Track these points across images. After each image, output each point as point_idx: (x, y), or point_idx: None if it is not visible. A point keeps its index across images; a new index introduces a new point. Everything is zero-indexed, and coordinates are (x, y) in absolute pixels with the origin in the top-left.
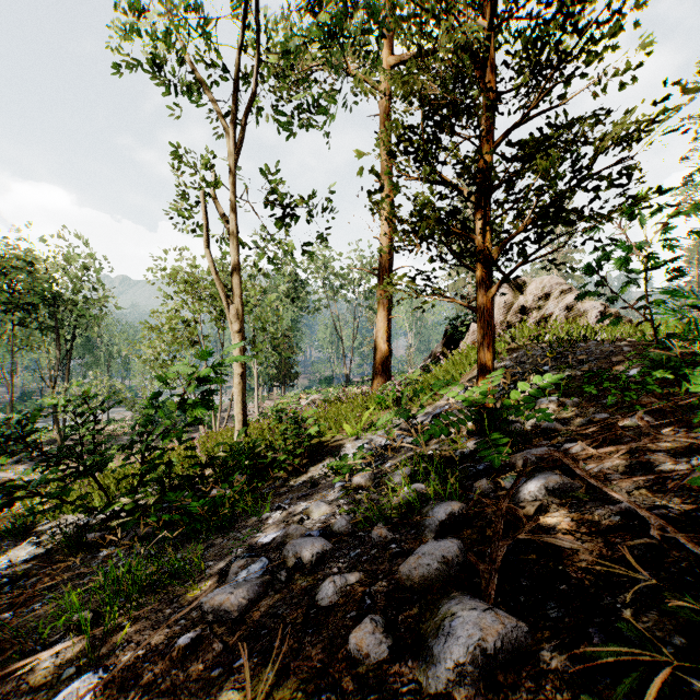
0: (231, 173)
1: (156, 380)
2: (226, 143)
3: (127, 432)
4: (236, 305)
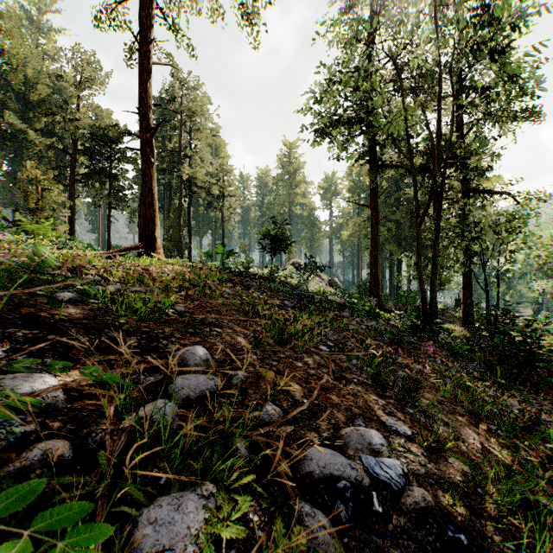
0: None
1: None
2: None
3: None
4: None
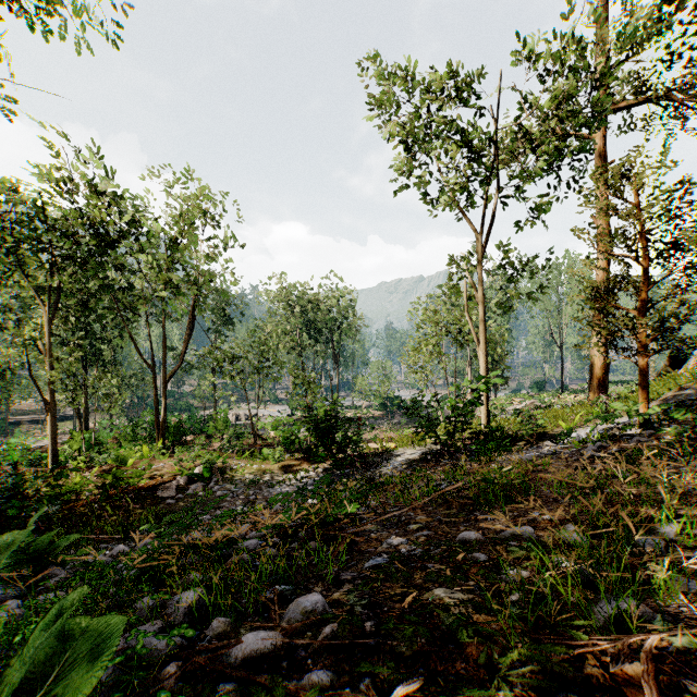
0: (480, 262)
1: (450, 388)
2: (477, 245)
3: (371, 416)
4: (483, 342)
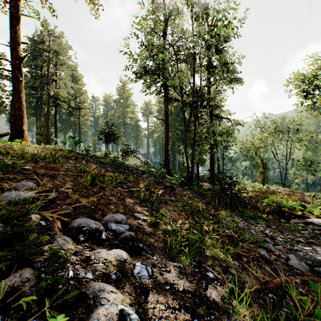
0: None
1: None
2: None
3: None
4: None
